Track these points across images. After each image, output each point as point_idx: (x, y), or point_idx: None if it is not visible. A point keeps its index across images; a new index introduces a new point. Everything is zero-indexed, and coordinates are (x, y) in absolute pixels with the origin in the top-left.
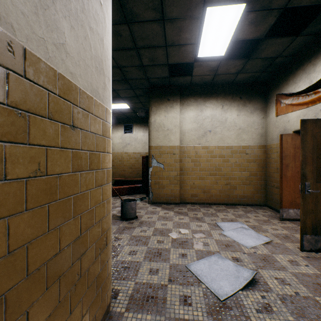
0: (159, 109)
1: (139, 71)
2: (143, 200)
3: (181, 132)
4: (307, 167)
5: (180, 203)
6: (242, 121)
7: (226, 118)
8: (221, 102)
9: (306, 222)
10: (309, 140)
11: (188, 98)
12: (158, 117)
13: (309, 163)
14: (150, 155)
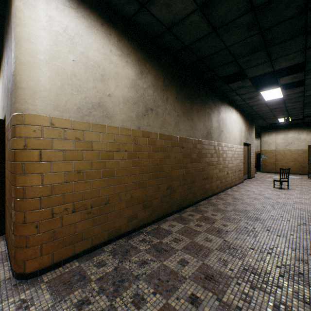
0: (265, 135)
1: (256, 125)
2: (257, 171)
3: (276, 144)
4: (309, 157)
5: (275, 173)
6: (309, 138)
7: (300, 137)
8: (297, 130)
9: (309, 171)
10: (310, 150)
11: (279, 130)
12: (264, 138)
13: (310, 156)
14: (261, 153)
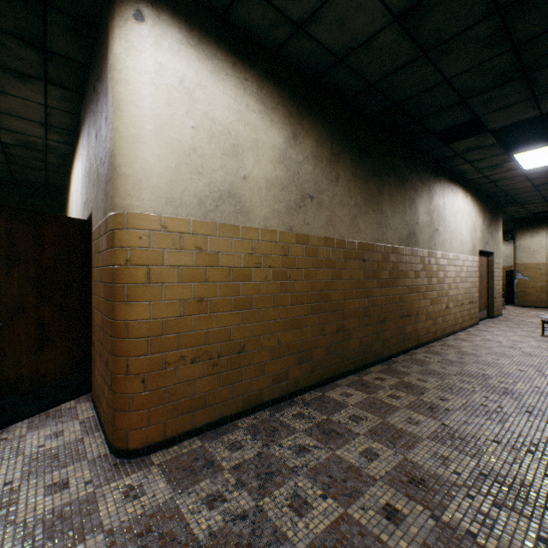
0: (524, 235)
1: (505, 217)
2: (507, 305)
3: (547, 252)
4: None
5: (546, 308)
6: None
7: None
8: None
9: None
10: None
11: None
12: (523, 241)
13: None
14: (515, 270)
